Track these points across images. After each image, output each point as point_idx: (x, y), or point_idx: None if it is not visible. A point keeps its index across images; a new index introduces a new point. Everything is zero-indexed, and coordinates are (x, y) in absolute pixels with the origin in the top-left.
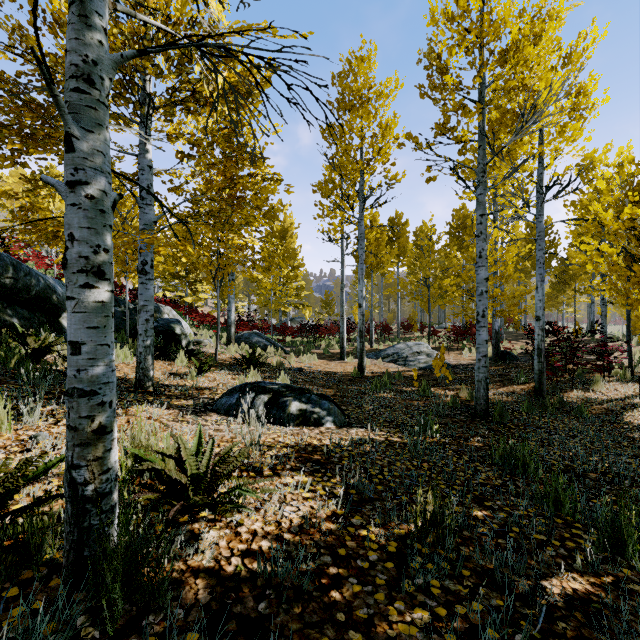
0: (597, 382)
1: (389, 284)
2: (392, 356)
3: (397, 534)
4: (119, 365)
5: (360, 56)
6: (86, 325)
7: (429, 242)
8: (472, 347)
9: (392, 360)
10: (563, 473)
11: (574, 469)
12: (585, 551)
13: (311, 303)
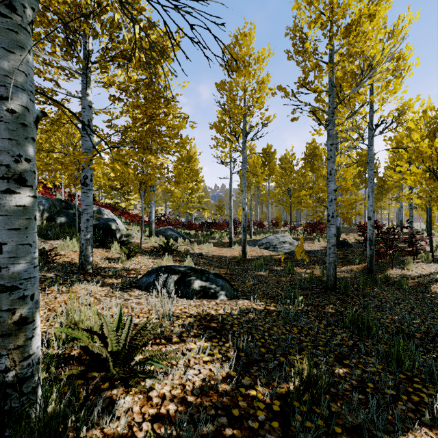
0: (409, 263)
1: (262, 194)
2: (265, 244)
3: (279, 393)
4: (68, 252)
5: (243, 32)
6: (7, 227)
7: (291, 165)
8: (320, 238)
9: (265, 247)
10: (396, 333)
11: (403, 330)
12: (428, 404)
13: (208, 207)
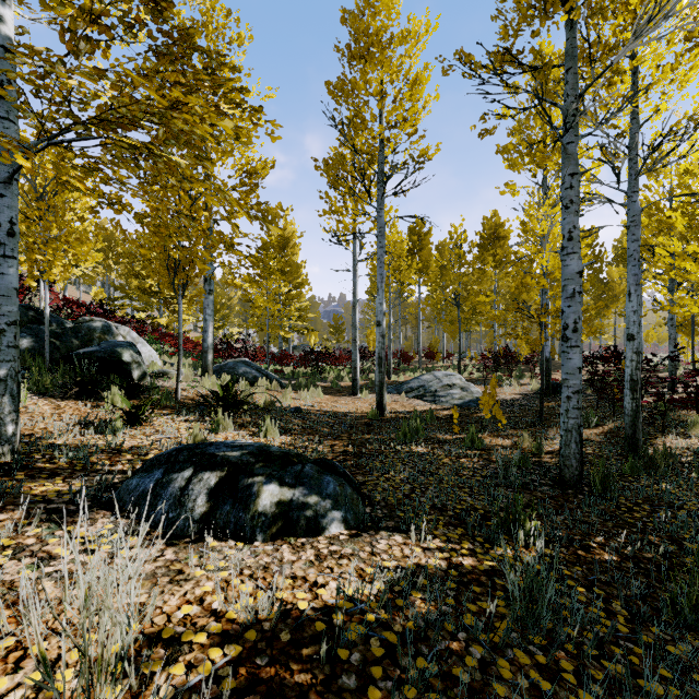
0: (697, 424)
1: (406, 308)
2: (417, 390)
3: None
4: None
5: None
6: None
7: (460, 250)
8: (511, 378)
9: (417, 395)
10: None
11: None
12: None
13: (318, 329)
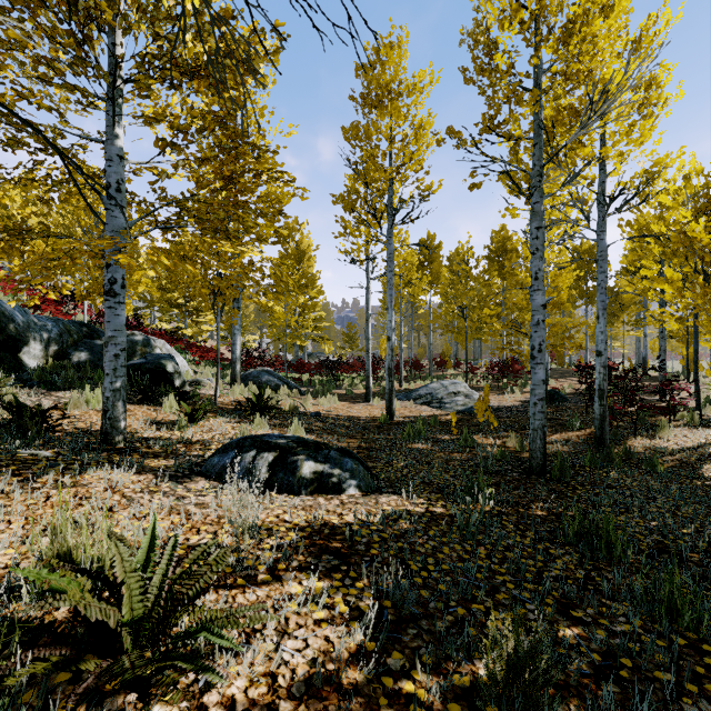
0: (664, 428)
1: (419, 315)
2: (425, 397)
3: (458, 685)
4: (87, 412)
5: (389, 43)
6: None
7: (466, 266)
8: (515, 386)
9: (425, 402)
10: (656, 554)
11: (668, 547)
12: None
13: (332, 336)
